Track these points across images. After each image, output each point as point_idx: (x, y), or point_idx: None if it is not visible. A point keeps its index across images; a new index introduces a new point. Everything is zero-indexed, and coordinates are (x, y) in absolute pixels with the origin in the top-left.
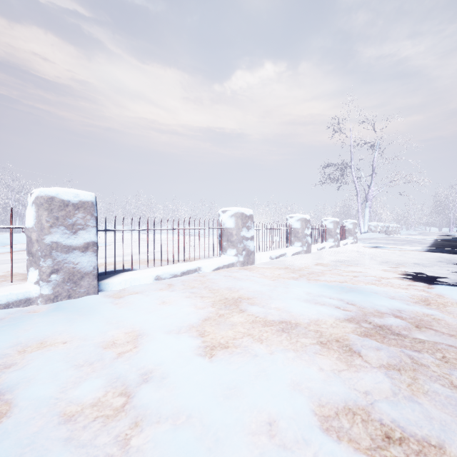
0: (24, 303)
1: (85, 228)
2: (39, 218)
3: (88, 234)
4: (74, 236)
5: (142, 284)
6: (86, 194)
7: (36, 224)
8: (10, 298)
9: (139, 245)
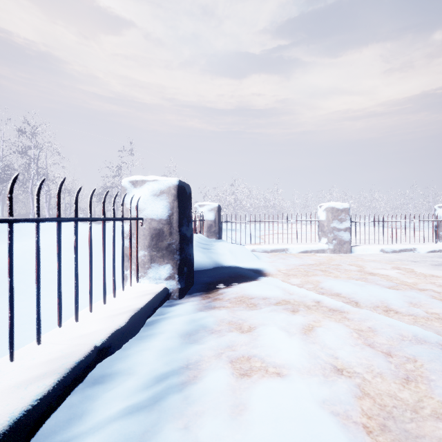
0: (322, 251)
1: (345, 221)
2: (328, 216)
3: (346, 223)
4: (341, 224)
5: (372, 252)
6: (345, 204)
7: (326, 219)
8: (318, 248)
9: (369, 230)
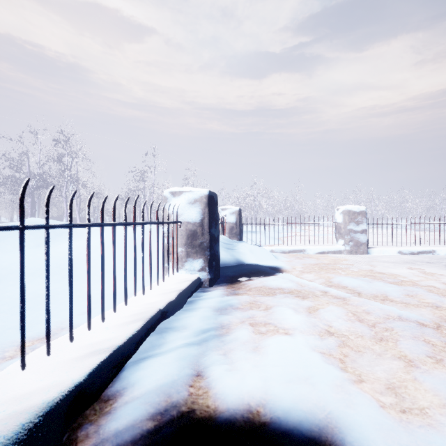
0: (339, 252)
1: (362, 223)
2: (344, 219)
3: (363, 226)
4: (357, 226)
5: (390, 254)
6: (362, 207)
7: (343, 221)
8: (335, 249)
9: (386, 232)
